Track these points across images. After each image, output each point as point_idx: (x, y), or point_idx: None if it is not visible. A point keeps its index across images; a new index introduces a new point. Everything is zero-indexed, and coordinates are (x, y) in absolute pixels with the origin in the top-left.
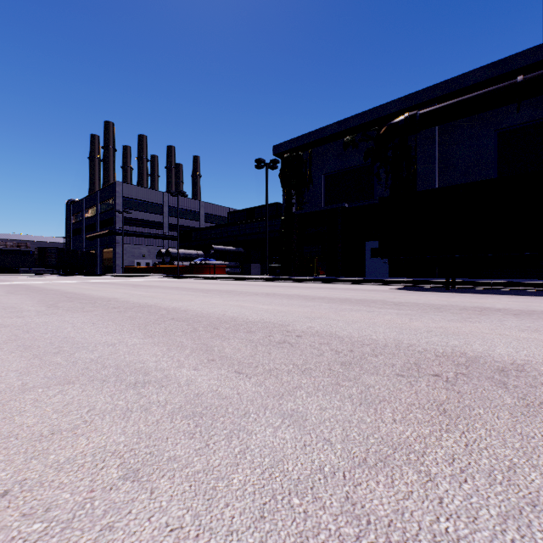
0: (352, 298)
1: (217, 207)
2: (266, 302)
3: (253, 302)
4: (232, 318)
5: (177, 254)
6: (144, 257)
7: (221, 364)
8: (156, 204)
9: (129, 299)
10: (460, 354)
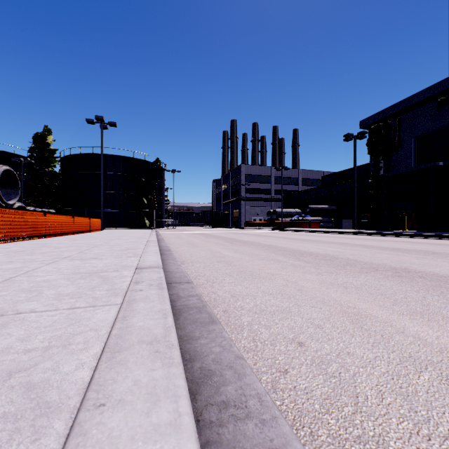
0: (405, 248)
1: (312, 172)
2: (335, 247)
3: (327, 247)
4: (311, 252)
5: (281, 213)
6: (258, 215)
7: (301, 261)
8: (266, 176)
9: (260, 242)
10: (403, 268)
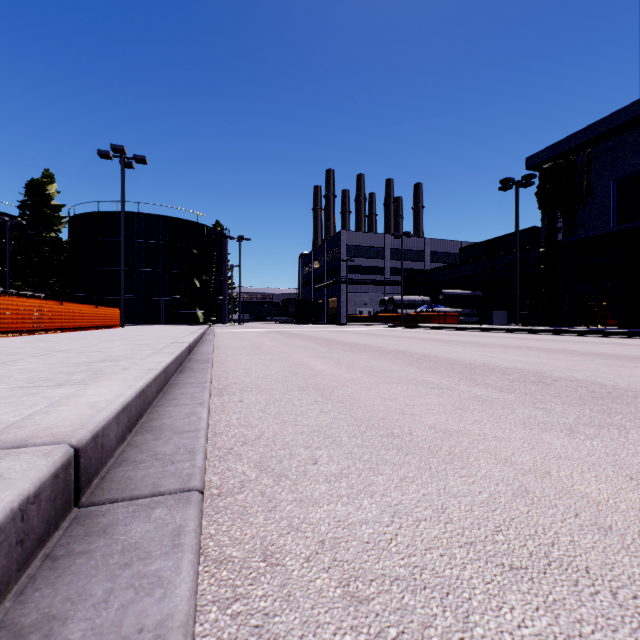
0: None
1: (446, 242)
2: (518, 354)
3: (502, 353)
4: (484, 364)
5: (401, 302)
6: (366, 305)
7: (485, 387)
8: (377, 249)
9: (378, 345)
10: None
